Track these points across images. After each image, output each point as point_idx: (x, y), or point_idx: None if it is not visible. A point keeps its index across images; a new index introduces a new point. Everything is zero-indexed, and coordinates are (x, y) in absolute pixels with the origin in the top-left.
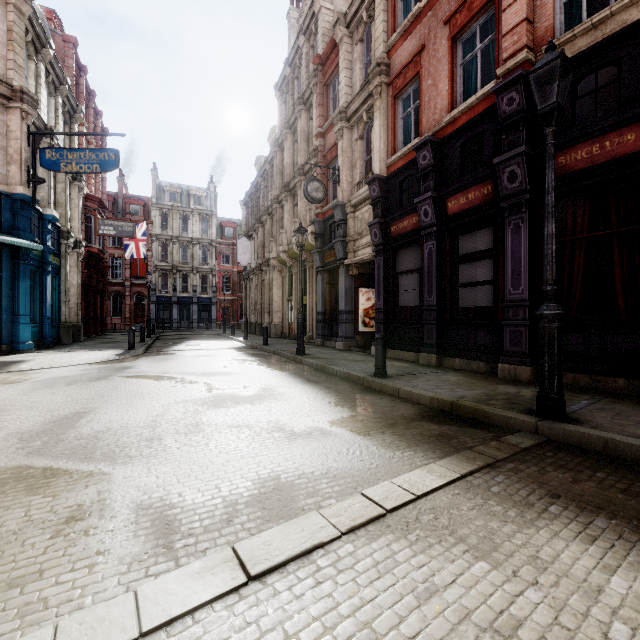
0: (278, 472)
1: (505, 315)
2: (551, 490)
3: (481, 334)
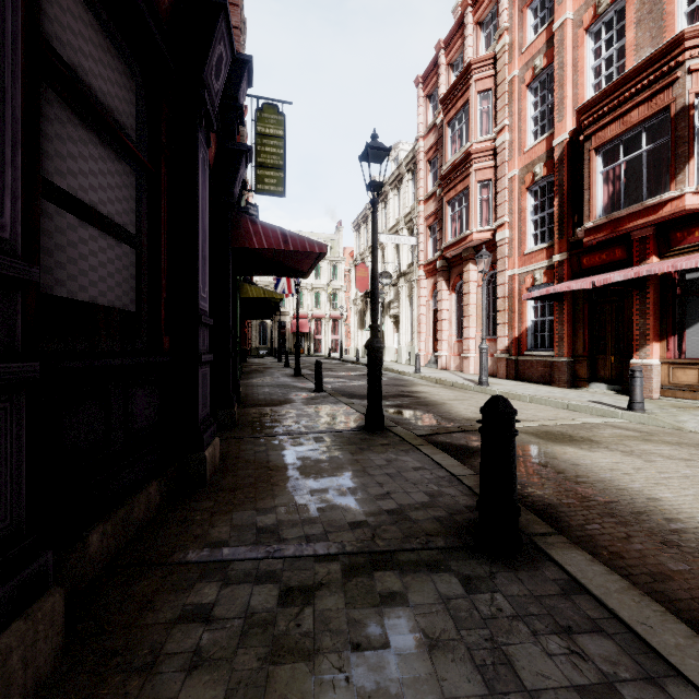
0: (589, 433)
1: (199, 342)
2: (451, 421)
3: (141, 398)
